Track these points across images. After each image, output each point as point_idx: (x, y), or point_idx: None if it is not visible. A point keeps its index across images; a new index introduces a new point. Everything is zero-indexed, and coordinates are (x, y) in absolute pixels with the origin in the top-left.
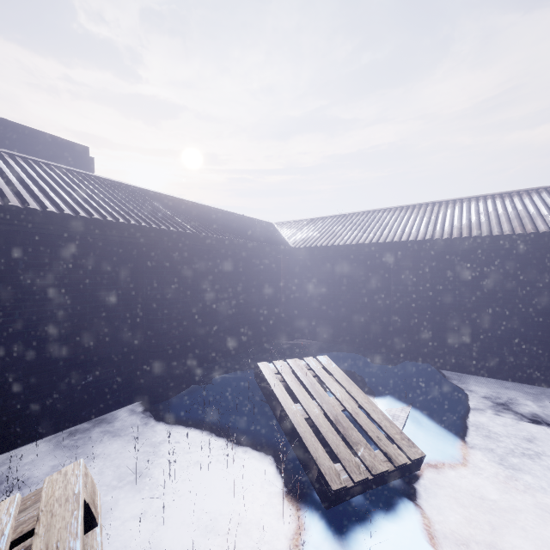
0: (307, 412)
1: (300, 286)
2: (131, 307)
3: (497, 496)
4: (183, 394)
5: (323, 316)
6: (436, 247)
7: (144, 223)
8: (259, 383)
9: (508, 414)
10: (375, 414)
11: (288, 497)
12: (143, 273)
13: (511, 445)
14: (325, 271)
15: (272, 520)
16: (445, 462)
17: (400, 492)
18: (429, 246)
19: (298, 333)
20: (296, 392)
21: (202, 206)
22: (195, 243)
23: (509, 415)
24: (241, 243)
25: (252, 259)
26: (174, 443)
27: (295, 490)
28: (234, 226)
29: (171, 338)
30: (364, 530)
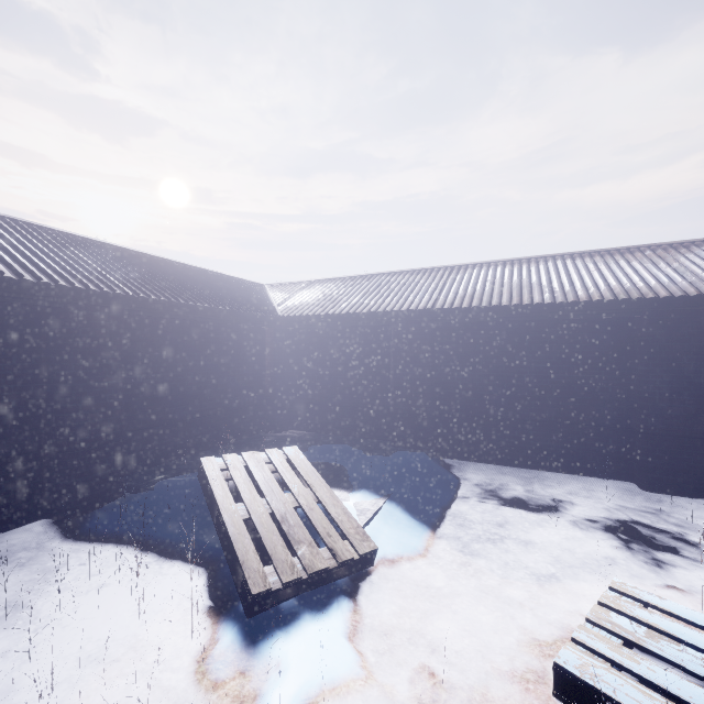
0: (249, 512)
1: (291, 364)
2: (30, 392)
3: (445, 583)
4: (110, 506)
5: (318, 401)
6: (437, 318)
7: (49, 279)
8: (202, 483)
9: (492, 501)
10: (333, 509)
11: (208, 611)
12: (48, 347)
13: (486, 532)
14: (320, 346)
15: (181, 638)
16: (404, 555)
17: (341, 591)
18: (430, 316)
19: (289, 422)
20: (241, 489)
21: (158, 260)
22: (131, 308)
23: (493, 501)
24: (204, 309)
25: (223, 329)
26: (79, 566)
27: (219, 602)
28: (199, 287)
29: (91, 432)
30: (283, 634)
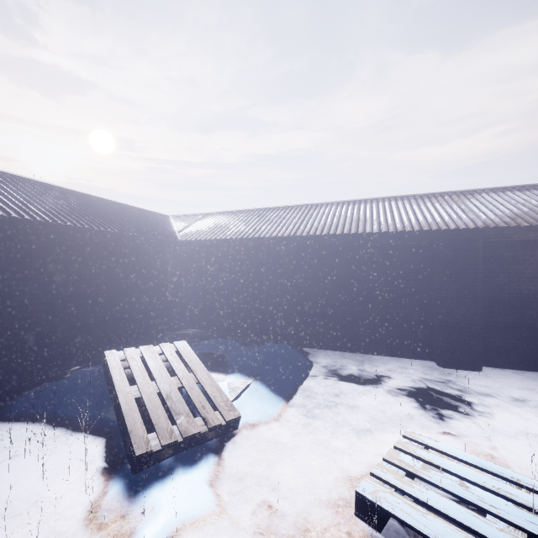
0: (140, 392)
1: (188, 278)
2: None
3: (290, 439)
4: (30, 392)
5: (209, 306)
6: (298, 242)
7: None
8: (105, 371)
9: (333, 378)
10: (209, 387)
11: (102, 471)
12: None
13: (327, 401)
14: (211, 264)
15: (76, 494)
16: (262, 420)
17: (210, 449)
18: (292, 241)
19: (186, 323)
20: (136, 375)
21: (78, 194)
22: (50, 232)
23: (334, 378)
24: (114, 234)
25: (131, 250)
26: None
27: (112, 464)
28: (112, 217)
29: (13, 333)
30: (160, 484)
